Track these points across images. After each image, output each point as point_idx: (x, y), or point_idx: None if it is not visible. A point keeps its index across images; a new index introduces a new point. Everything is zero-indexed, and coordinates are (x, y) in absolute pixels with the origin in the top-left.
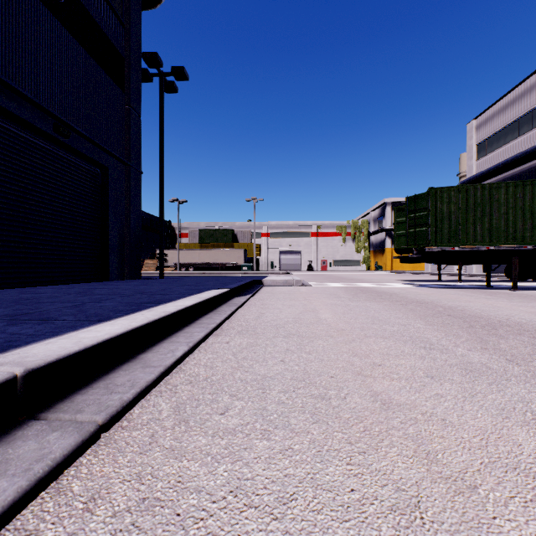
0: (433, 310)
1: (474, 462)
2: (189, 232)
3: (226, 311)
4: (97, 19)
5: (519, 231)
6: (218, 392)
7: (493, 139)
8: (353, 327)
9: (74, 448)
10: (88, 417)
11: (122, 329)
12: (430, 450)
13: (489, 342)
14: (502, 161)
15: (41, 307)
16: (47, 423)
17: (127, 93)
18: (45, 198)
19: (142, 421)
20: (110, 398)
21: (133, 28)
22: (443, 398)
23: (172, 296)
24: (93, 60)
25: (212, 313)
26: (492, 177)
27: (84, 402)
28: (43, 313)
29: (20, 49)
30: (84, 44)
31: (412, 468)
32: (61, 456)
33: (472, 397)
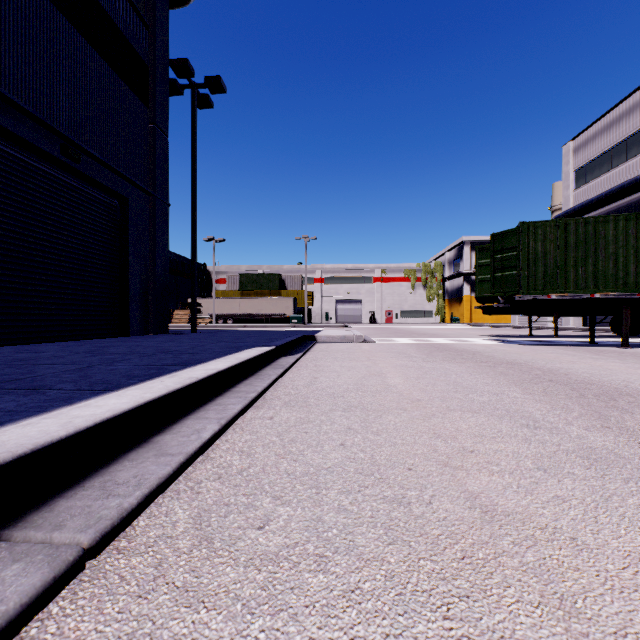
0: (529, 373)
1: (634, 616)
2: (228, 277)
3: (270, 375)
4: (115, 18)
5: (631, 275)
6: (256, 492)
7: (595, 164)
8: (432, 397)
9: (39, 591)
10: (69, 537)
11: (131, 403)
12: (563, 594)
13: (610, 417)
14: (606, 190)
15: (36, 371)
16: (8, 547)
17: (152, 108)
18: (51, 236)
19: (148, 540)
20: (104, 504)
21: (159, 29)
22: (566, 503)
23: (204, 357)
24: (109, 68)
25: (252, 378)
26: (593, 210)
27: (67, 511)
28: (36, 379)
29: (19, 53)
30: (98, 48)
31: (542, 626)
32: (17, 607)
33: (606, 501)
